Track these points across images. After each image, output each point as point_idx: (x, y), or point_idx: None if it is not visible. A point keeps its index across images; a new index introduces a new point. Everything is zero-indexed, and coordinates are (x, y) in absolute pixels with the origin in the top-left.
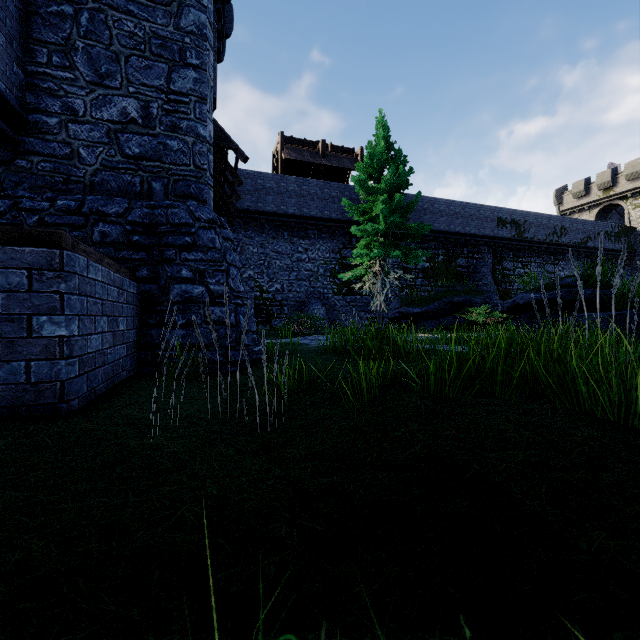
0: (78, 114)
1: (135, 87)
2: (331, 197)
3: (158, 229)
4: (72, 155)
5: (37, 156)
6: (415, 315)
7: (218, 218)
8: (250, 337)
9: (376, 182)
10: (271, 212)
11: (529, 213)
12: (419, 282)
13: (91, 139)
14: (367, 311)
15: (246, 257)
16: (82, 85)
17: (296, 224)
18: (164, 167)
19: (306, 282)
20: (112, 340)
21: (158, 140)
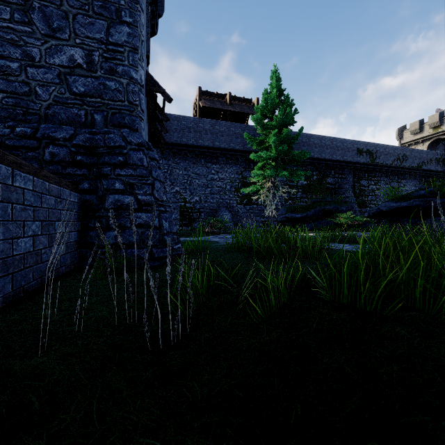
0: (35, 60)
1: (81, 39)
2: (235, 134)
3: (97, 151)
4: (30, 92)
5: (2, 93)
6: (297, 219)
7: (146, 142)
8: (171, 237)
9: (268, 121)
10: (192, 145)
11: (379, 145)
12: (299, 195)
13: (45, 80)
14: (261, 216)
15: (174, 177)
16: (38, 37)
17: (210, 153)
18: (104, 102)
19: (217, 195)
20: (47, 241)
21: (99, 81)
